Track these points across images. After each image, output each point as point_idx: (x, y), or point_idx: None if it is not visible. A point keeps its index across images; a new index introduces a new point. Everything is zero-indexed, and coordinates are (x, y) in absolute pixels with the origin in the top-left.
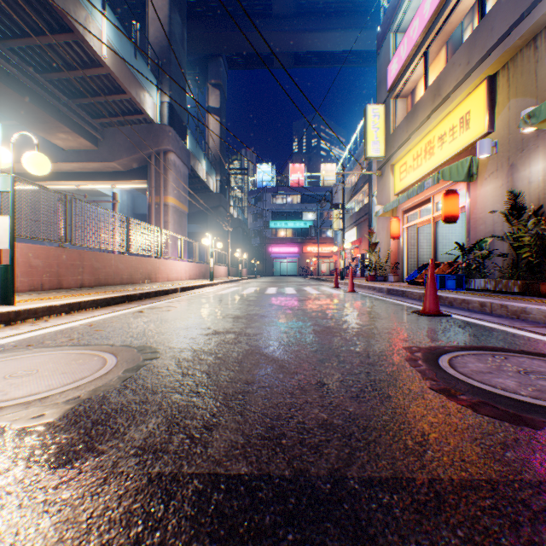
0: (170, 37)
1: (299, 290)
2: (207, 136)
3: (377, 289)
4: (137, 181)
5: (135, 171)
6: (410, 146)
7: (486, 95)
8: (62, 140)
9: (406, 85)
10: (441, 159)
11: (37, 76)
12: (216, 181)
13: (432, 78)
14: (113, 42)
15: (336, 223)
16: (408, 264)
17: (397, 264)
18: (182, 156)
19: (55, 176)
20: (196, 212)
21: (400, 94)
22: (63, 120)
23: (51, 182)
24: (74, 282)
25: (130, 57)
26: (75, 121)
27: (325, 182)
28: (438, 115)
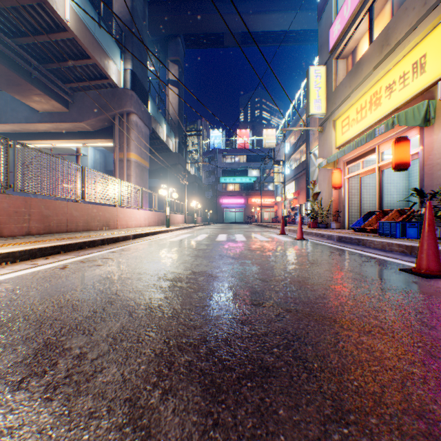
0: (132, 12)
1: (248, 237)
2: (168, 105)
3: (326, 236)
4: (104, 139)
5: (102, 131)
6: (354, 100)
7: None
8: (36, 102)
9: (348, 45)
10: (389, 108)
11: (8, 40)
12: (175, 142)
13: (376, 34)
14: (77, 8)
15: (277, 178)
16: (349, 212)
17: (338, 212)
18: (143, 118)
19: (32, 135)
20: (158, 169)
21: (341, 54)
22: (34, 83)
23: (29, 141)
24: (18, 230)
25: (94, 25)
26: (46, 85)
27: (267, 144)
28: (387, 64)
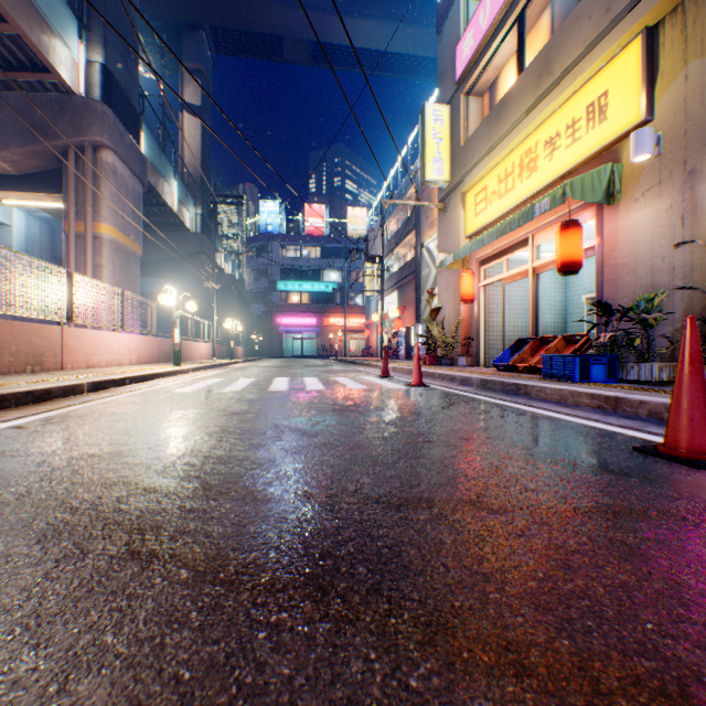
0: None
1: (328, 382)
2: (182, 147)
3: (459, 380)
4: (44, 194)
5: (39, 177)
6: (495, 161)
7: (643, 58)
8: None
9: (485, 74)
10: (551, 176)
11: None
12: (195, 215)
13: (528, 60)
14: None
15: (370, 286)
16: (485, 339)
17: (469, 340)
18: (129, 160)
19: None
20: (163, 261)
21: (475, 88)
22: None
23: None
24: None
25: None
26: None
27: (353, 231)
28: (549, 105)
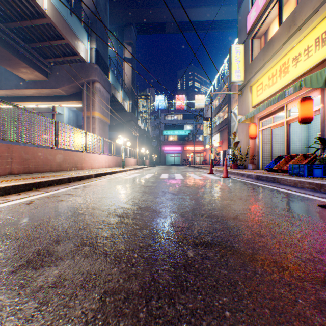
0: (96, 5)
1: (184, 175)
2: (124, 76)
3: (246, 175)
4: (75, 102)
5: (73, 95)
6: (266, 69)
7: None
8: (23, 73)
9: (261, 27)
10: (296, 75)
11: (0, 24)
12: (129, 104)
13: (284, 18)
14: (53, 0)
15: (205, 131)
16: (262, 156)
17: (254, 157)
18: (105, 85)
19: (21, 98)
20: (117, 124)
21: (256, 35)
22: (21, 58)
23: (19, 102)
24: (2, 170)
25: (66, 14)
26: (31, 59)
27: (198, 106)
28: (294, 40)
